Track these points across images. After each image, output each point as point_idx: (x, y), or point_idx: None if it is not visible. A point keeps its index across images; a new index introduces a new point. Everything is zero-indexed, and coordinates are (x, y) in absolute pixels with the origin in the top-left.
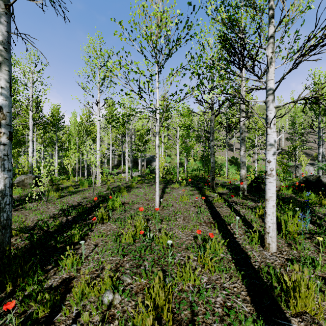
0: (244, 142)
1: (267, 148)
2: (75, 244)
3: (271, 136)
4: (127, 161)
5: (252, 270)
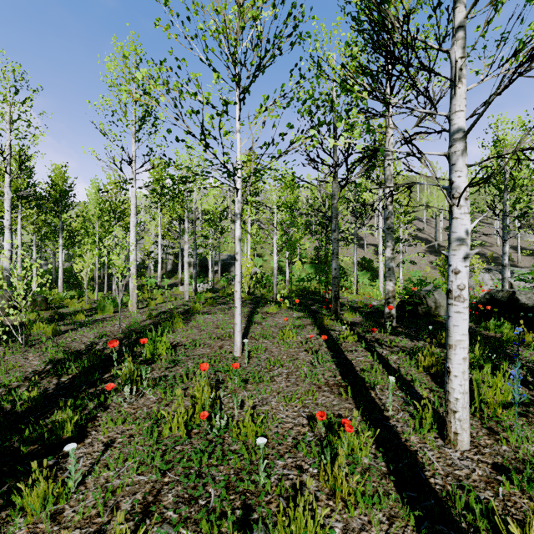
0: (391, 234)
1: (452, 245)
2: (64, 443)
3: (461, 221)
4: (186, 265)
5: (434, 502)
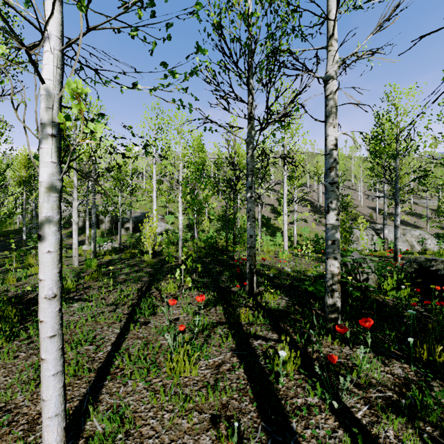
0: (336, 192)
1: None
2: None
3: None
4: (75, 226)
5: None
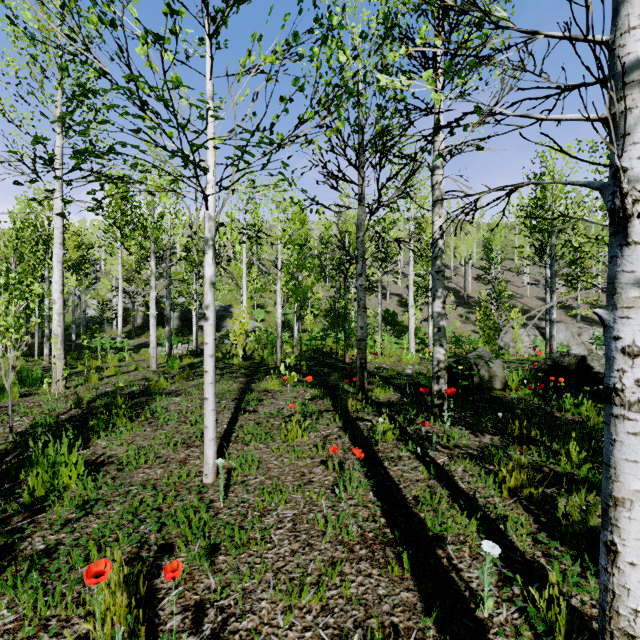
0: (442, 280)
1: (624, 298)
2: None
3: None
4: (153, 320)
5: None
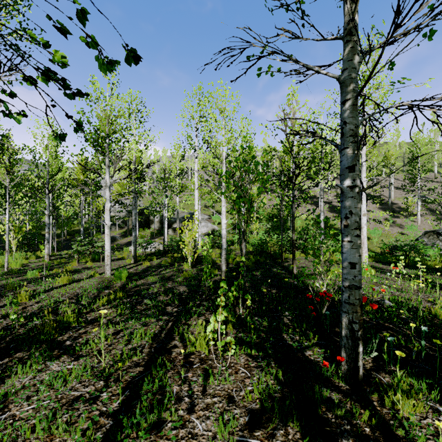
0: None
1: None
2: None
3: None
4: (107, 230)
5: None
